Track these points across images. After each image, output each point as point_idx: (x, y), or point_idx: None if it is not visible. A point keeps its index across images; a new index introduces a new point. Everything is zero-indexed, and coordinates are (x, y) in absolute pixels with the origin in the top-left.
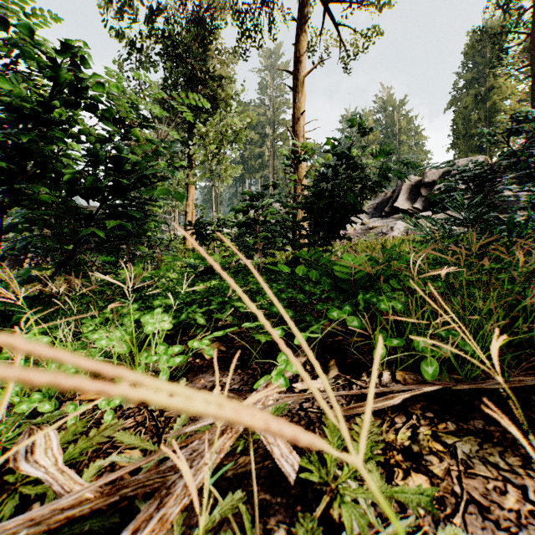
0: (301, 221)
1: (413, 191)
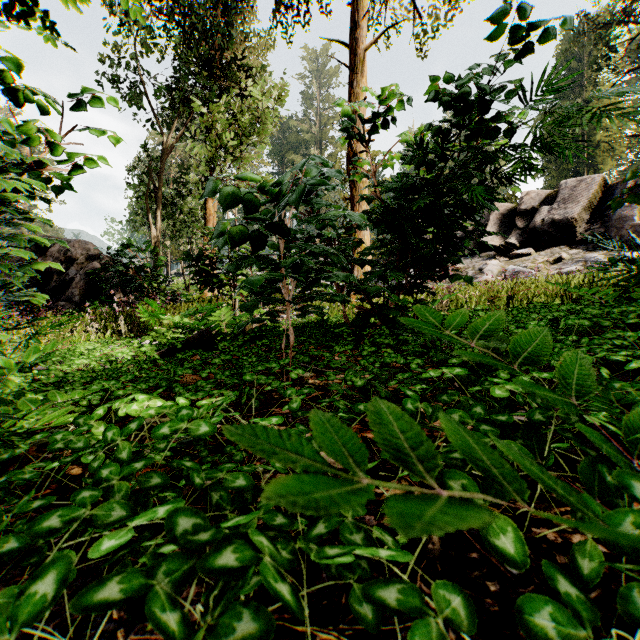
0: (370, 248)
1: (504, 222)
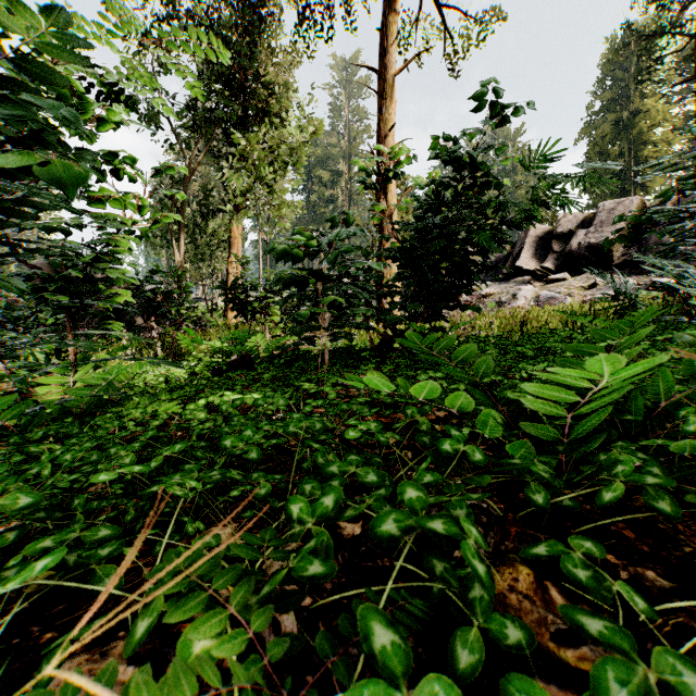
0: (394, 280)
1: (541, 246)
